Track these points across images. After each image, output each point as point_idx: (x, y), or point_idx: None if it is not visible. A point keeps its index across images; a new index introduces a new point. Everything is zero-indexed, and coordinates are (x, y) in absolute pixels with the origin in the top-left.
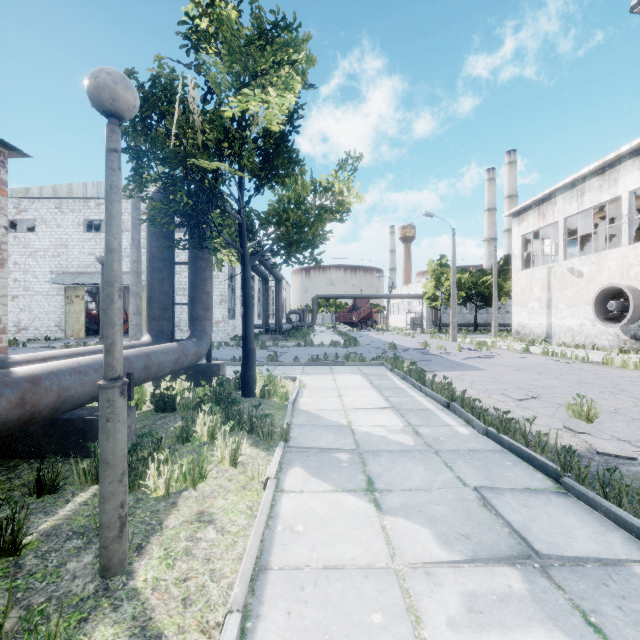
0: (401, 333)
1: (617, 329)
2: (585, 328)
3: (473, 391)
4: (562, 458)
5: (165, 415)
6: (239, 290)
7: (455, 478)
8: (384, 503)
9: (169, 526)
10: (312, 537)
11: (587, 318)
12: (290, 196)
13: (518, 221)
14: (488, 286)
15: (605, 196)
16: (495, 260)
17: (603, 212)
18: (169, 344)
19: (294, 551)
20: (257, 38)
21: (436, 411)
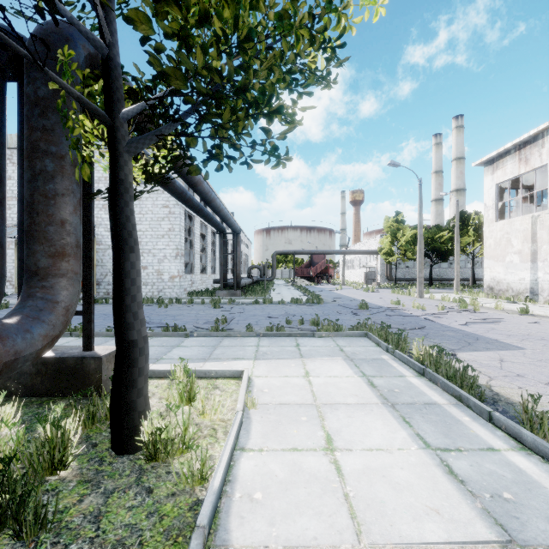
0: (359, 287)
1: None
2: None
3: None
4: None
5: None
6: (198, 245)
7: None
8: None
9: None
10: None
11: None
12: None
13: (491, 169)
14: (444, 241)
15: None
16: (457, 214)
17: None
18: None
19: None
20: None
21: None
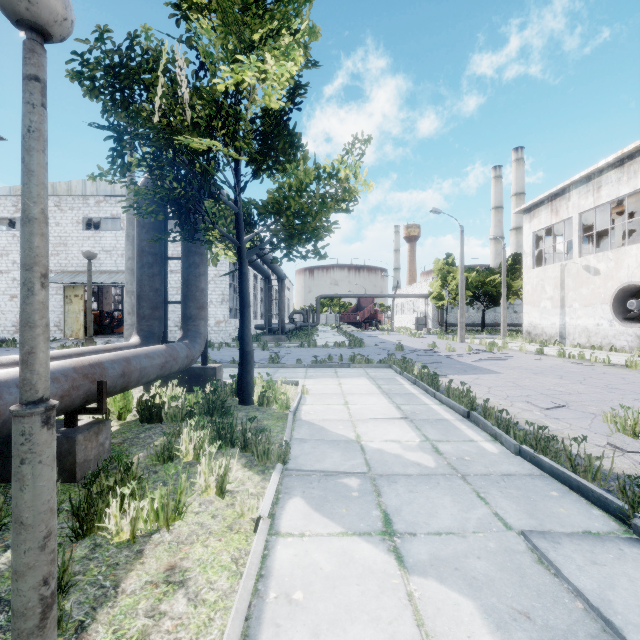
0: (406, 333)
1: (637, 329)
2: (602, 328)
3: (492, 398)
4: (630, 493)
5: (150, 426)
6: None
7: (492, 515)
8: (407, 554)
9: (126, 590)
10: (315, 612)
11: (604, 318)
12: (291, 183)
13: (529, 217)
14: (496, 285)
15: (624, 189)
16: (504, 258)
17: (620, 207)
18: (156, 346)
19: (290, 638)
20: (253, 2)
21: (455, 422)
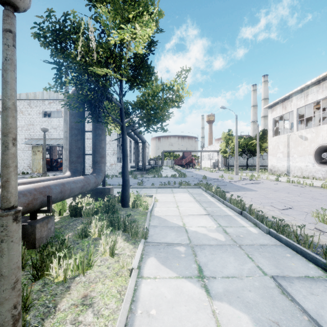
0: (208, 170)
1: None
2: (309, 168)
3: (253, 204)
4: None
5: (76, 219)
6: None
7: (256, 267)
8: (211, 289)
9: (61, 309)
10: (162, 321)
11: (310, 162)
12: (149, 92)
13: (271, 111)
14: (254, 145)
15: (320, 96)
16: (258, 132)
17: (318, 105)
18: (78, 177)
19: None
20: None
21: (234, 217)
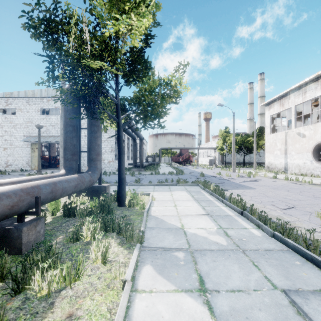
0: (205, 167)
1: None
2: (307, 165)
3: (253, 203)
4: None
5: (69, 219)
6: None
7: (264, 278)
8: (215, 306)
9: None
10: None
11: (308, 159)
12: (146, 87)
13: (268, 108)
14: (250, 143)
15: (318, 93)
16: (255, 129)
17: (315, 102)
18: (72, 175)
19: None
20: None
21: (235, 217)
